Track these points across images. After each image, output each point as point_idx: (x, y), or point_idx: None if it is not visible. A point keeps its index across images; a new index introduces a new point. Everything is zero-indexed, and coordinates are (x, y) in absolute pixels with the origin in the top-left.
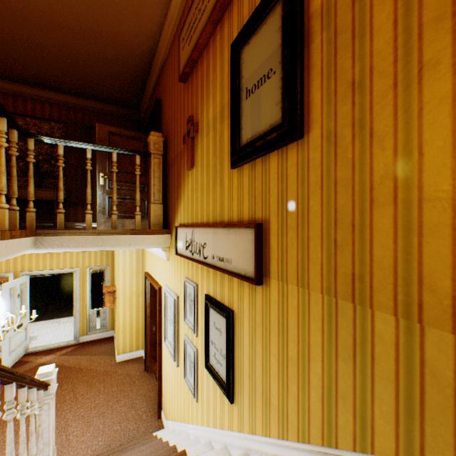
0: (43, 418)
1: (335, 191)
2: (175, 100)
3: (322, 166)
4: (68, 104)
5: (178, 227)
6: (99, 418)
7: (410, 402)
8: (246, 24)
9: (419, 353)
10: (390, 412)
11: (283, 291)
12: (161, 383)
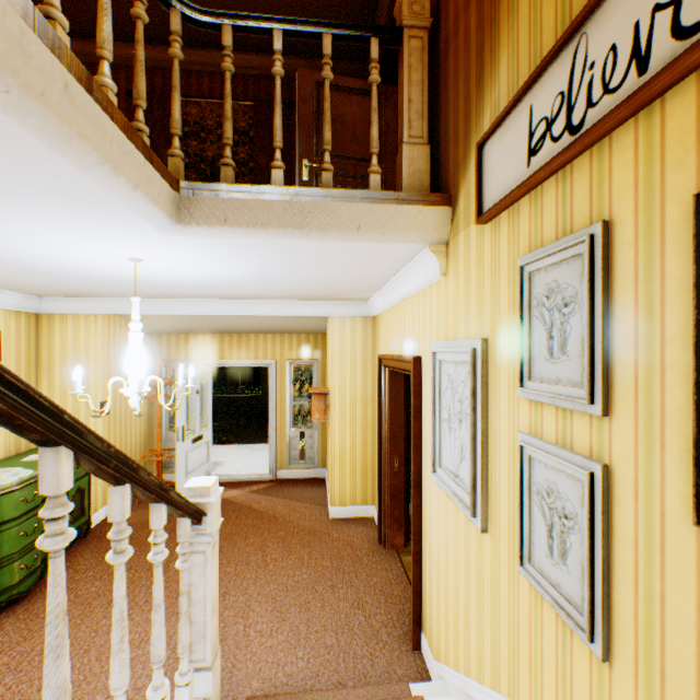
0: (195, 581)
1: None
2: None
3: None
4: (256, 72)
5: (486, 141)
6: (299, 611)
7: None
8: None
9: None
10: None
11: None
12: (419, 572)
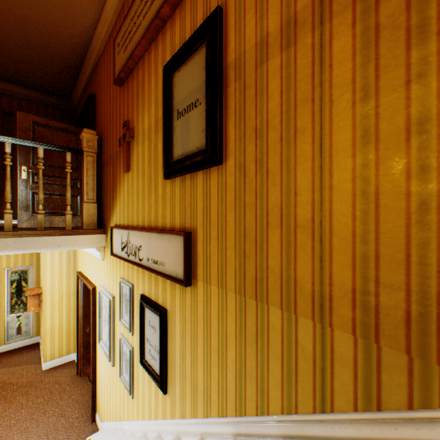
0: None
1: (245, 212)
2: (111, 100)
3: (236, 190)
4: None
5: (114, 228)
6: (21, 435)
7: (290, 372)
8: (177, 54)
9: (295, 336)
10: (278, 381)
11: (207, 291)
12: (95, 385)
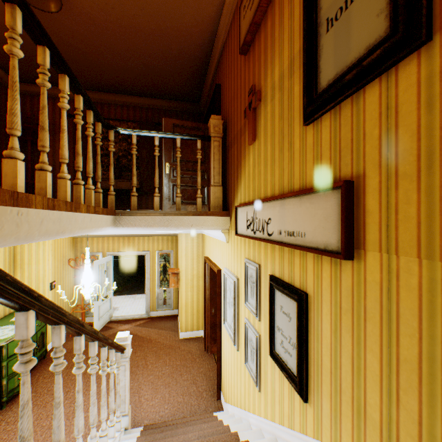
0: (120, 378)
1: None
2: (235, 78)
3: None
4: (140, 105)
5: (238, 207)
6: (165, 387)
7: None
8: None
9: None
10: None
11: (389, 266)
12: (220, 365)
